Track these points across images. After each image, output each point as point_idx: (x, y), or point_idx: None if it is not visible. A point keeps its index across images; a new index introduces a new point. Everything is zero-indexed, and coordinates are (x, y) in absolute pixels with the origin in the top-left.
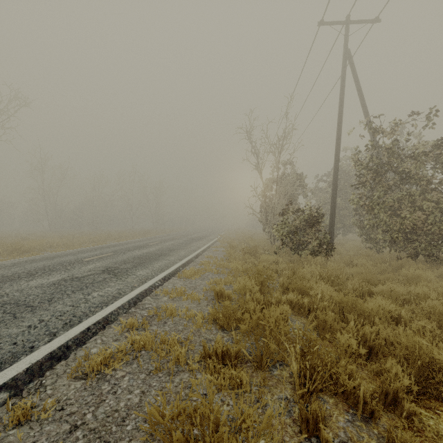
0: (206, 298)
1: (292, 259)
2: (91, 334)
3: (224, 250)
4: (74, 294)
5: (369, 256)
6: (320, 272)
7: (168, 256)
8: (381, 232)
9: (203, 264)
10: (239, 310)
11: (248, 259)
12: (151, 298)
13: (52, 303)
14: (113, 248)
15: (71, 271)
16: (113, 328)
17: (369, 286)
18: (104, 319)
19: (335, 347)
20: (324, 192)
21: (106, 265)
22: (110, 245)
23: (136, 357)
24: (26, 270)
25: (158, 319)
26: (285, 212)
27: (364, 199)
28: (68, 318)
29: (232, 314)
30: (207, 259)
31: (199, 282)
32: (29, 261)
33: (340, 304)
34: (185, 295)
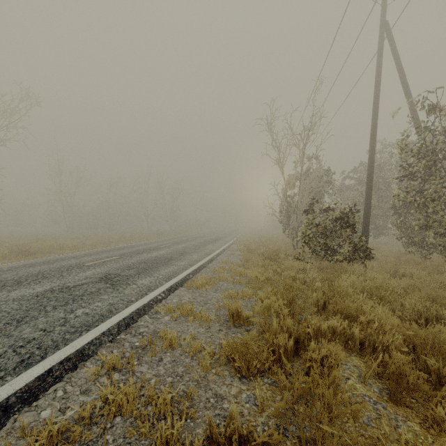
0: (218, 320)
1: (321, 266)
2: (52, 380)
3: (241, 253)
4: (54, 311)
5: (417, 264)
6: (364, 285)
7: (178, 260)
8: (433, 234)
9: (217, 271)
10: (264, 352)
11: (268, 265)
12: (149, 318)
13: (20, 325)
14: (121, 251)
15: (65, 279)
16: (87, 368)
17: (437, 307)
18: (78, 353)
19: (420, 420)
20: (352, 190)
21: (106, 271)
22: (120, 247)
23: (104, 431)
24: (17, 277)
25: (151, 354)
26: (312, 211)
27: (412, 195)
28: (29, 352)
29: (255, 356)
30: (221, 265)
31: (210, 295)
32: (27, 266)
33: (410, 340)
34: (193, 313)
